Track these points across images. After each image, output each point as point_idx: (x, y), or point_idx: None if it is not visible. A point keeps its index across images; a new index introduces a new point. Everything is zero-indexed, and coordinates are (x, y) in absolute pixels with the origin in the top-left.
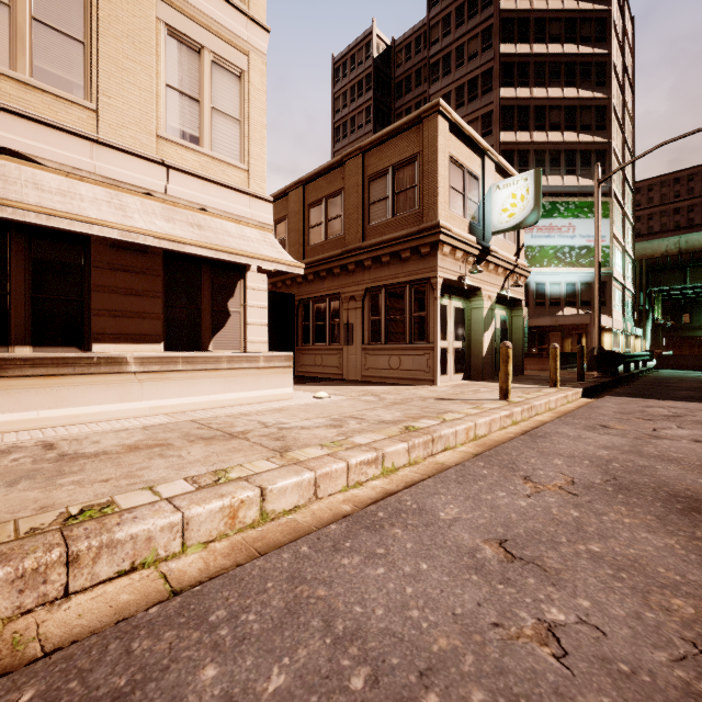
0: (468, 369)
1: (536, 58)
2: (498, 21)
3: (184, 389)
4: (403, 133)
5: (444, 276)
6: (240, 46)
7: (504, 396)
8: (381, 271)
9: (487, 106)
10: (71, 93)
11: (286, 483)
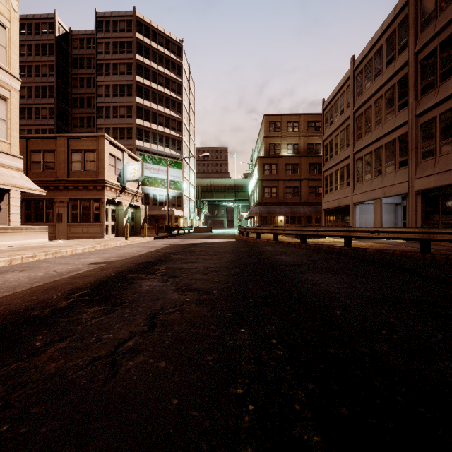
0: (117, 232)
1: (153, 89)
2: (135, 63)
3: (11, 239)
4: (89, 138)
5: (107, 198)
6: (6, 87)
7: (126, 239)
8: (78, 192)
9: (130, 103)
10: None
11: (79, 248)
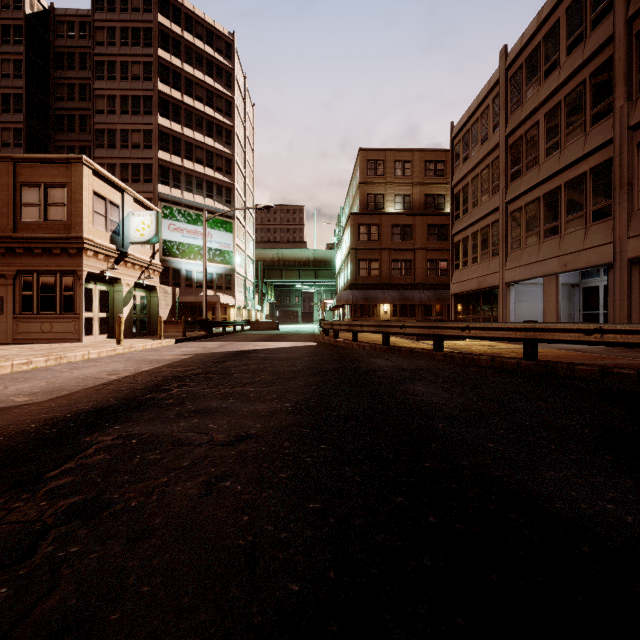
0: (112, 331)
1: (187, 106)
2: (157, 63)
3: None
4: (54, 163)
5: (89, 271)
6: None
7: (118, 343)
8: (33, 259)
9: (148, 125)
10: None
11: None
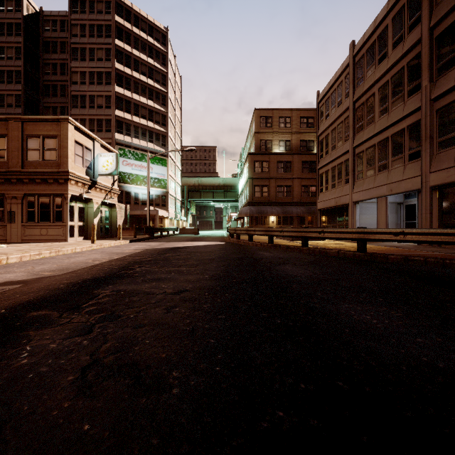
0: (87, 235)
1: (135, 79)
2: (114, 49)
3: None
4: (49, 122)
5: (72, 194)
6: None
7: (93, 242)
8: (35, 186)
9: (108, 92)
10: None
11: (13, 256)
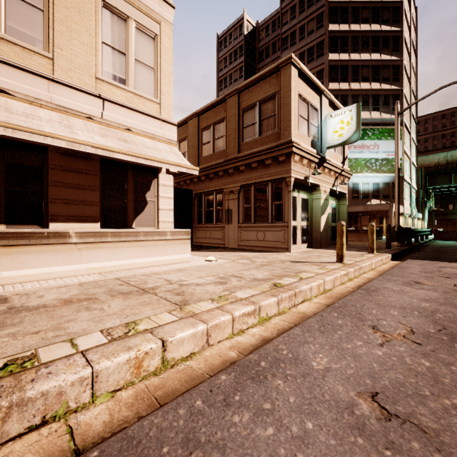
0: (311, 240)
1: (353, 34)
2: (327, 9)
3: (112, 255)
4: (266, 78)
5: (295, 177)
6: (154, 17)
7: (339, 260)
8: (251, 173)
9: (320, 66)
10: (34, 46)
11: (184, 334)
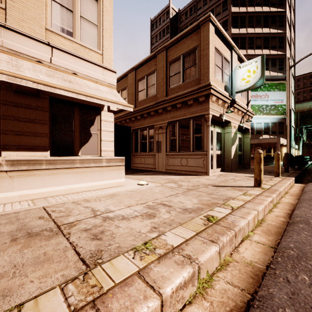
0: (223, 165)
1: (249, 14)
2: None
3: (47, 182)
4: (188, 35)
5: (212, 114)
6: None
7: (258, 184)
8: (176, 112)
9: None
10: None
11: None
